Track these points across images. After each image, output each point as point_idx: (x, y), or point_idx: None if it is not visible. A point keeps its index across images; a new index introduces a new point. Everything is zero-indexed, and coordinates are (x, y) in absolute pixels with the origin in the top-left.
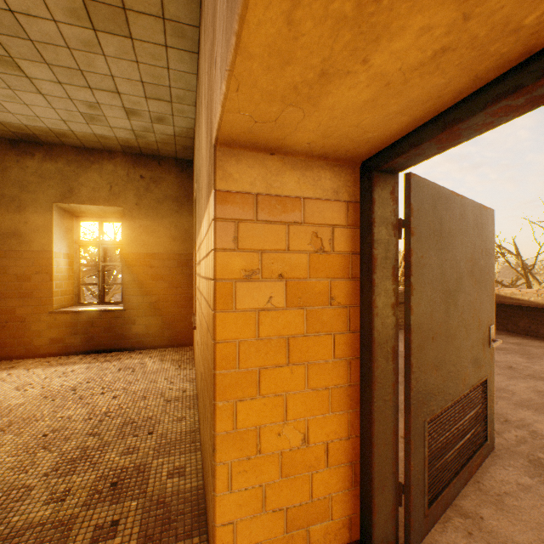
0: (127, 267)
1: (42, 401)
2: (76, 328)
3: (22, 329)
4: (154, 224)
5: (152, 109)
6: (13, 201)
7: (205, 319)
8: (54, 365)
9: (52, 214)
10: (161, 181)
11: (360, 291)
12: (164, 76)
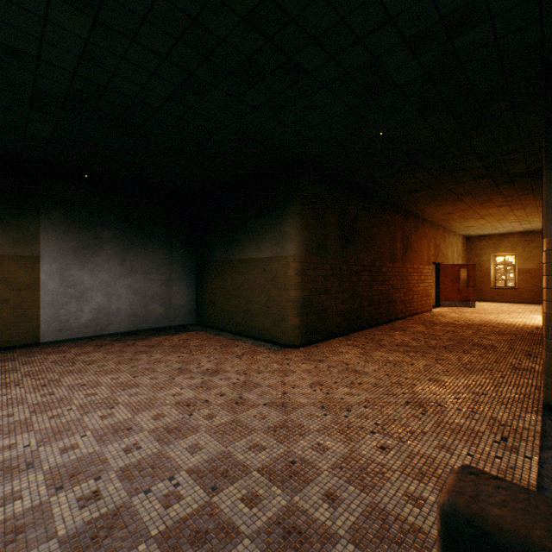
0: (518, 273)
1: (501, 306)
2: (498, 294)
3: (480, 292)
4: (530, 257)
5: (532, 227)
6: (477, 254)
7: None
8: (494, 303)
9: (490, 257)
10: (534, 240)
11: None
12: (538, 224)
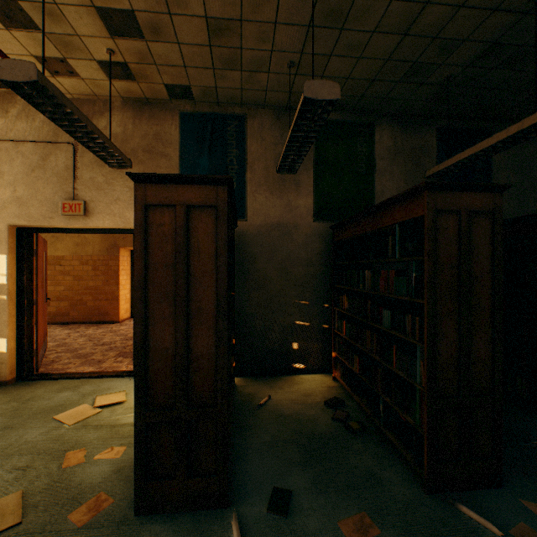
0: None
1: None
2: None
3: None
4: None
5: None
6: None
7: (98, 280)
8: None
9: None
10: None
11: (132, 272)
12: None
